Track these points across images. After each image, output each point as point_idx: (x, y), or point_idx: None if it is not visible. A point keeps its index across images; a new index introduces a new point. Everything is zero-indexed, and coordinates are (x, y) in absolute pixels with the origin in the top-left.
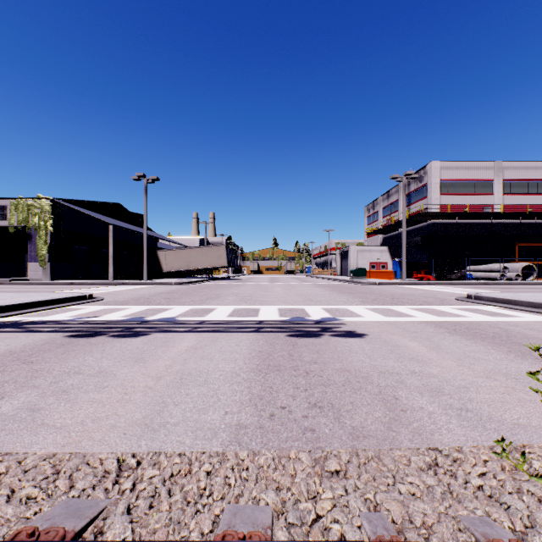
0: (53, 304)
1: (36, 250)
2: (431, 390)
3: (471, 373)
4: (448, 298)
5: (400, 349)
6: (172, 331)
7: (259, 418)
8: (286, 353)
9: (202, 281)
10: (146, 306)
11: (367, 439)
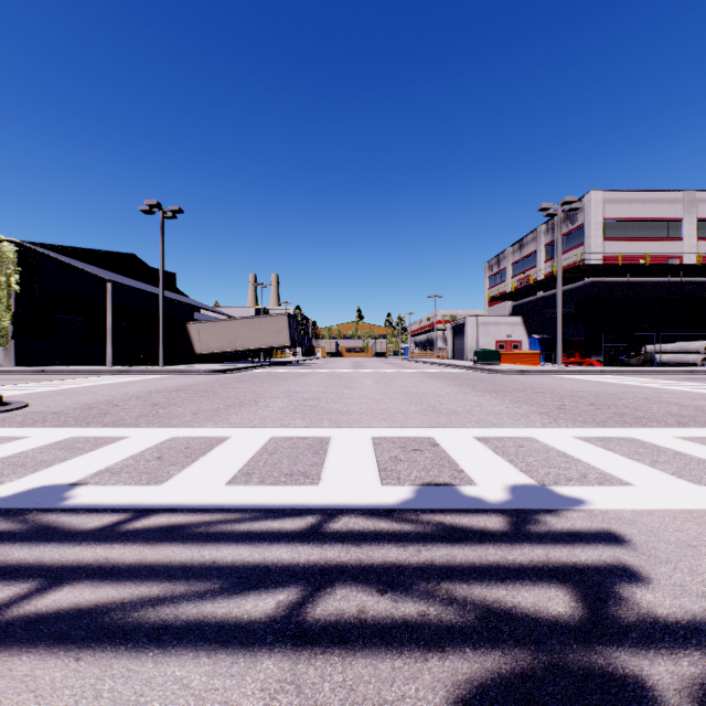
0: None
1: None
2: None
3: None
4: (701, 404)
5: None
6: None
7: None
8: None
9: (251, 368)
10: (71, 432)
11: None
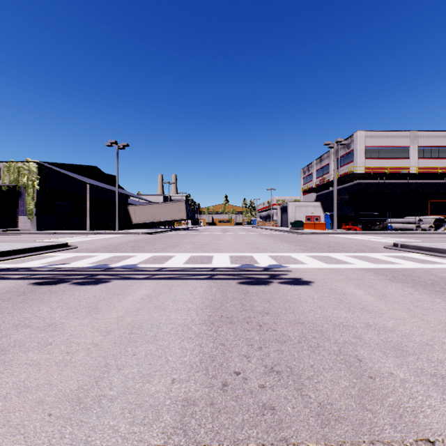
0: (31, 252)
1: (25, 205)
2: (394, 349)
3: (427, 326)
4: (377, 246)
5: (348, 297)
6: (131, 278)
7: (210, 390)
8: (238, 302)
9: (165, 231)
10: (113, 254)
11: (339, 423)
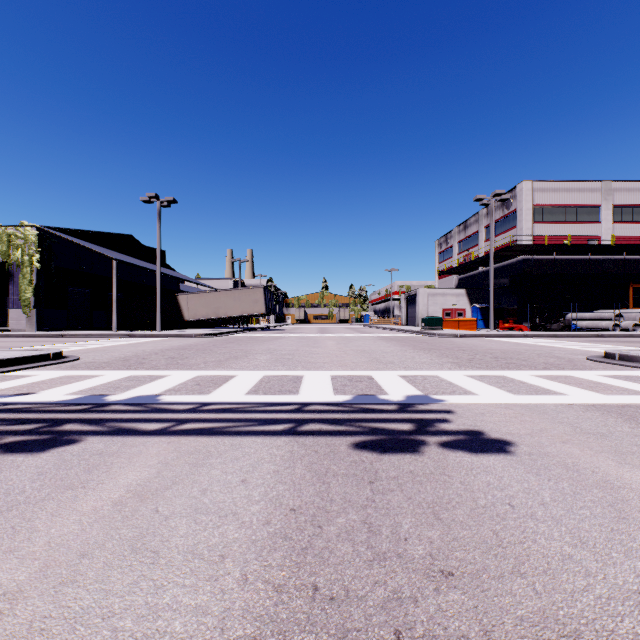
0: None
1: (19, 292)
2: None
3: None
4: (575, 357)
5: (630, 499)
6: (128, 432)
7: None
8: (358, 519)
9: (233, 332)
10: (129, 373)
11: None
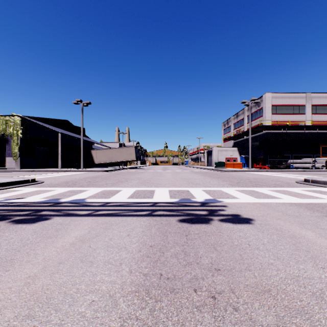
0: None
1: (11, 149)
2: None
3: None
4: (290, 181)
5: (302, 242)
6: (73, 215)
7: None
8: (180, 250)
9: (119, 169)
10: (69, 188)
11: None
